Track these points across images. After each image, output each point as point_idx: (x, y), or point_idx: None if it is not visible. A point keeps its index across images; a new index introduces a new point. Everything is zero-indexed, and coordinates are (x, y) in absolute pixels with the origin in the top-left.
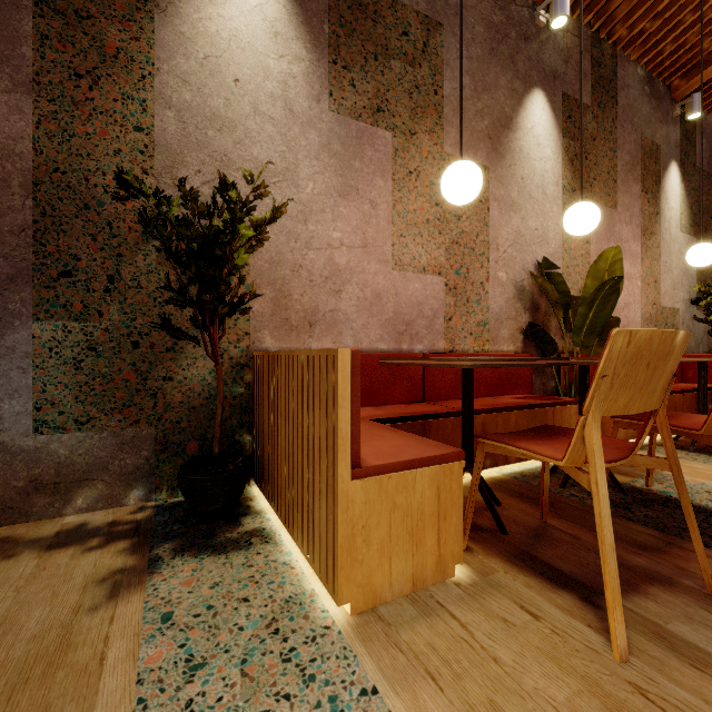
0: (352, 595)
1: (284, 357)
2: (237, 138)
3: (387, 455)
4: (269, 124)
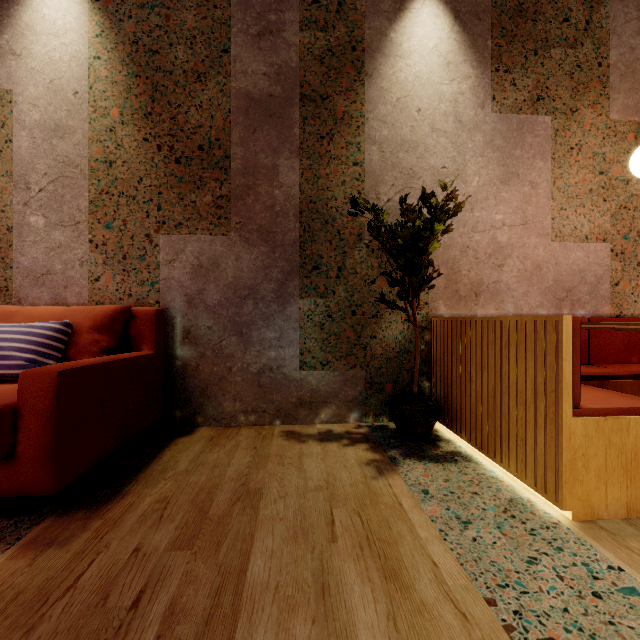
0: (573, 505)
1: (480, 322)
2: (419, 154)
3: (598, 402)
4: (443, 137)
